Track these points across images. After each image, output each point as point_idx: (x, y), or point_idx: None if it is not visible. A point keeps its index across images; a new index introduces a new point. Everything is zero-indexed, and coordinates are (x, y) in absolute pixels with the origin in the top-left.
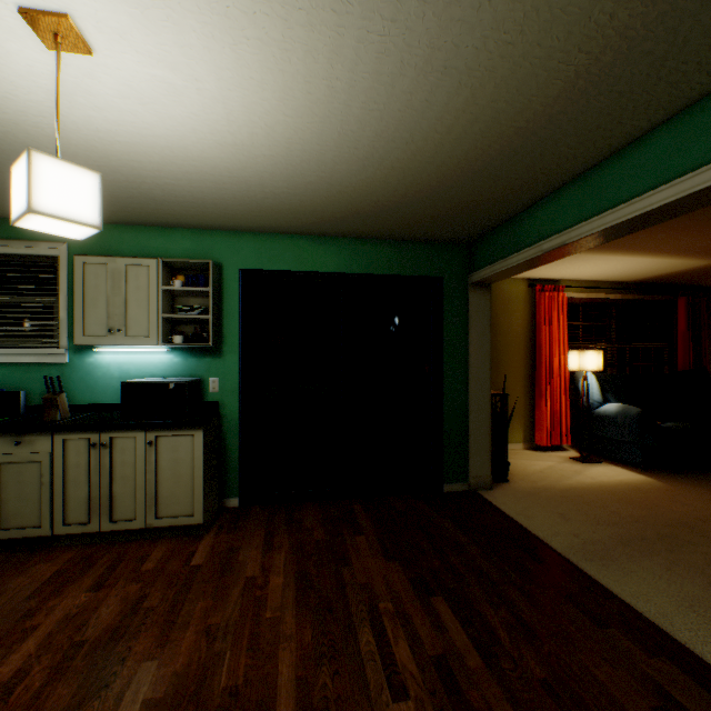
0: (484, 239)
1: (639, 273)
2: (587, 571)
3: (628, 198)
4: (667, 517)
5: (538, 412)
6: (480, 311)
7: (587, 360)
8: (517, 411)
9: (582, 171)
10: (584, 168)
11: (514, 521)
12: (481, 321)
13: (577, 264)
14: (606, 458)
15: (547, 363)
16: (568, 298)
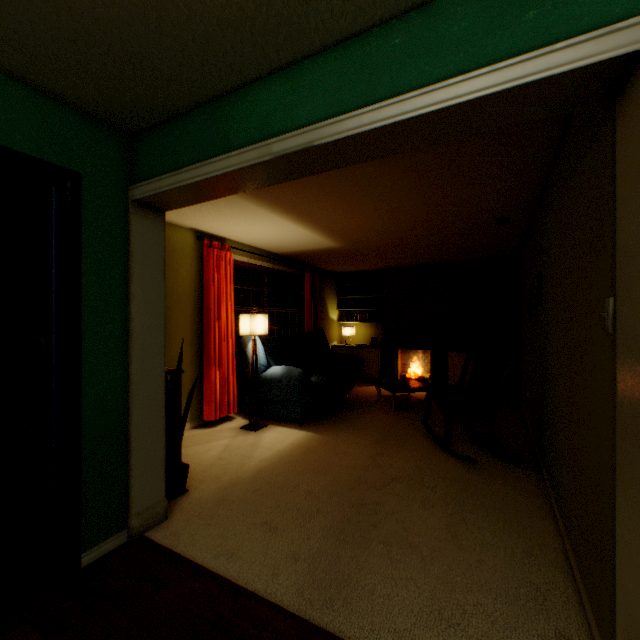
0: (162, 130)
1: (290, 246)
2: (341, 633)
3: (417, 86)
4: (346, 476)
5: (208, 383)
6: (150, 249)
7: (257, 324)
8: (184, 386)
9: (345, 35)
10: (352, 28)
11: (218, 577)
12: (152, 265)
13: (251, 222)
14: (270, 419)
15: (217, 328)
16: (234, 260)
